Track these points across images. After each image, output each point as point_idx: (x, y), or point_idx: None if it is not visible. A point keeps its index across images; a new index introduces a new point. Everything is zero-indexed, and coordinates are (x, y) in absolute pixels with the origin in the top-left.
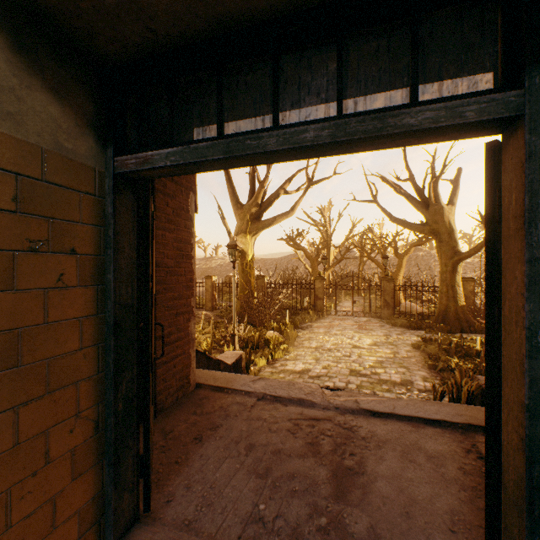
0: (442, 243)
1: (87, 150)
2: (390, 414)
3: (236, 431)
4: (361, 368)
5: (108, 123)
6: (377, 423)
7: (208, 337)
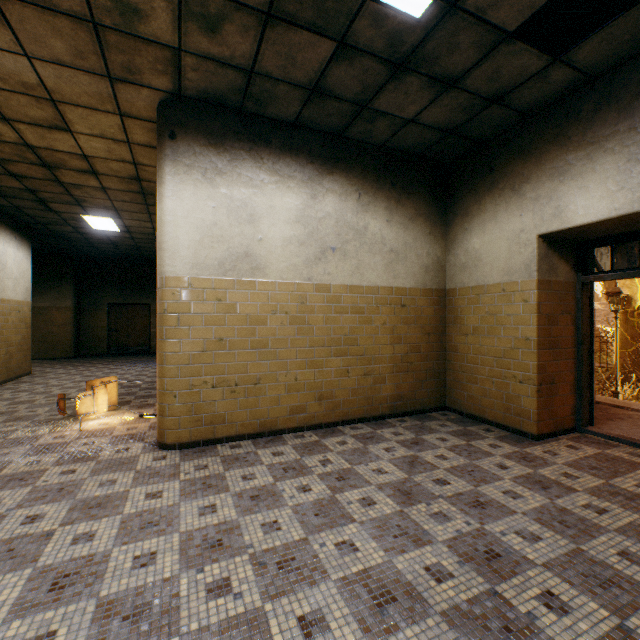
0: None
1: (571, 276)
2: None
3: (639, 423)
4: None
5: (577, 263)
6: None
7: None
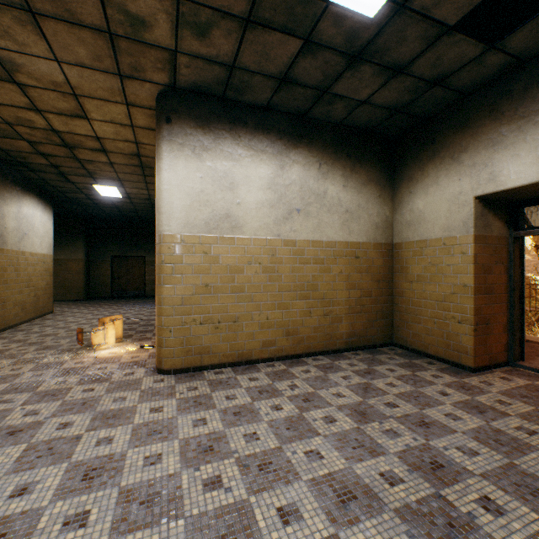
0: None
1: (504, 232)
2: None
3: None
4: None
5: (510, 220)
6: None
7: None
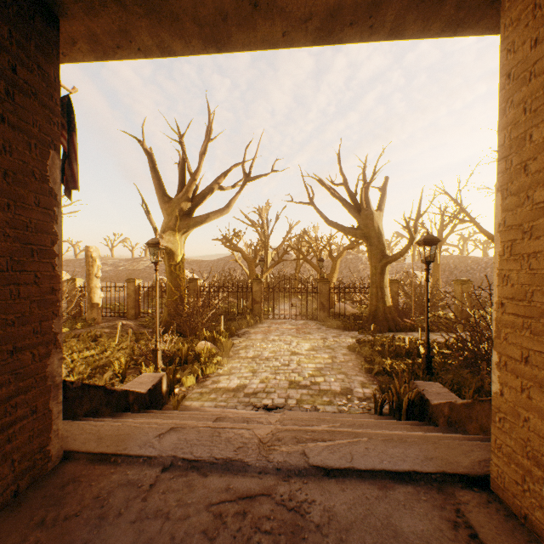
0: (372, 247)
1: None
2: (348, 471)
3: None
4: (301, 378)
5: None
6: (334, 491)
7: (125, 353)
